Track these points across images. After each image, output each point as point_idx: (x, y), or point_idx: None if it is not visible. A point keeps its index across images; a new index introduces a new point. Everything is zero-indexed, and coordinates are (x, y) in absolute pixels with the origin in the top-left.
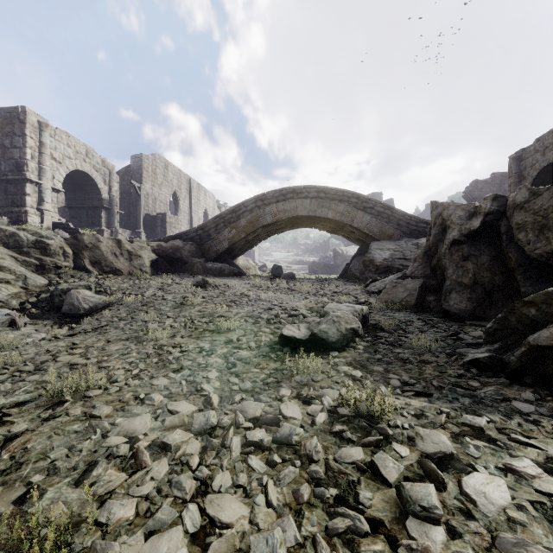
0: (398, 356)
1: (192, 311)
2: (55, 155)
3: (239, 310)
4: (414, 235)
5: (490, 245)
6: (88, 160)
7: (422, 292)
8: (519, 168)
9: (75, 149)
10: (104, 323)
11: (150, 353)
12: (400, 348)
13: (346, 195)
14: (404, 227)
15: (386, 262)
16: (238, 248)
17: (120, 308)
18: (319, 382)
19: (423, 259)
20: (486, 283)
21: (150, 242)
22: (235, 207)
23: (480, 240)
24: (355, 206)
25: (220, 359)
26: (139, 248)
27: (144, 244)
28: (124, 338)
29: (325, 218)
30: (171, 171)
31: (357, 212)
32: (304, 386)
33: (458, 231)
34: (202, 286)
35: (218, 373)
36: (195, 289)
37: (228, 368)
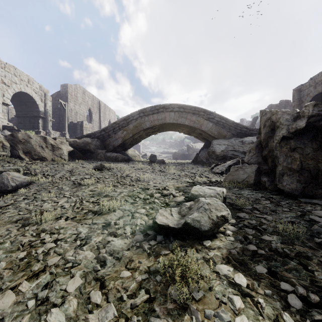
0: (271, 246)
1: (85, 190)
2: (5, 81)
3: (123, 190)
4: (239, 136)
5: (312, 140)
6: (29, 85)
7: (258, 174)
8: (299, 96)
9: (20, 77)
10: (8, 203)
11: (24, 243)
12: (266, 233)
13: (196, 110)
14: (233, 131)
15: (223, 152)
16: (128, 143)
17: (34, 186)
18: (200, 300)
19: (256, 151)
20: (312, 169)
21: (68, 139)
22: (126, 117)
23: (304, 136)
24: (202, 117)
25: (92, 252)
26: (60, 143)
27: (64, 140)
28: (15, 220)
29: (183, 124)
30: (87, 95)
31: (204, 120)
32: (183, 311)
33: (286, 129)
34: (100, 169)
35: (81, 280)
36: (94, 171)
37: (95, 271)
